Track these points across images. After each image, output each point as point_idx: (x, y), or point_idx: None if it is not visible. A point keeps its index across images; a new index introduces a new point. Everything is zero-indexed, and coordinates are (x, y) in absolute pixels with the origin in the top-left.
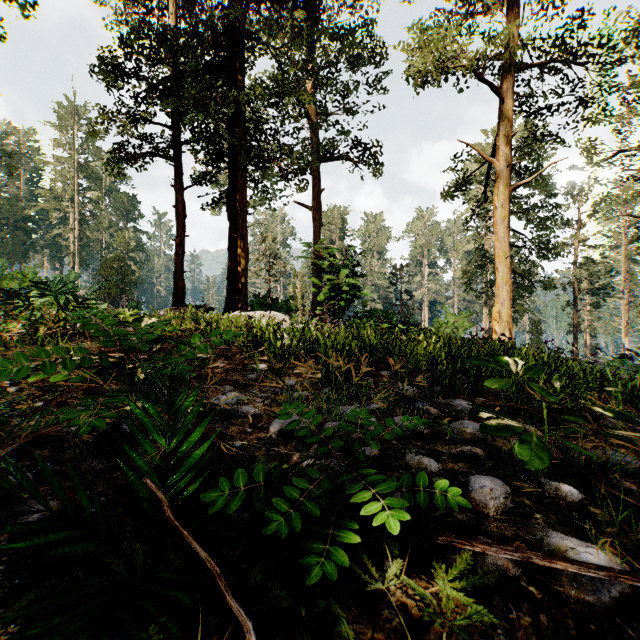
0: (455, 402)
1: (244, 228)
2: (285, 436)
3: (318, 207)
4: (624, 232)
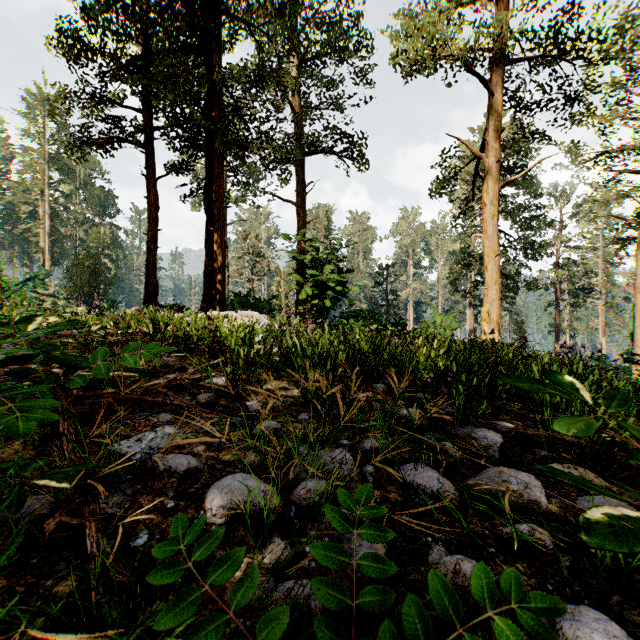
0: (477, 433)
1: (221, 221)
2: (228, 516)
3: (302, 203)
4: (602, 234)
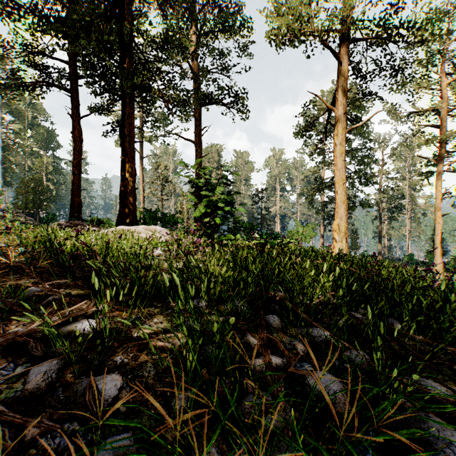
0: (431, 432)
1: (131, 151)
2: None
3: (199, 141)
4: (408, 169)
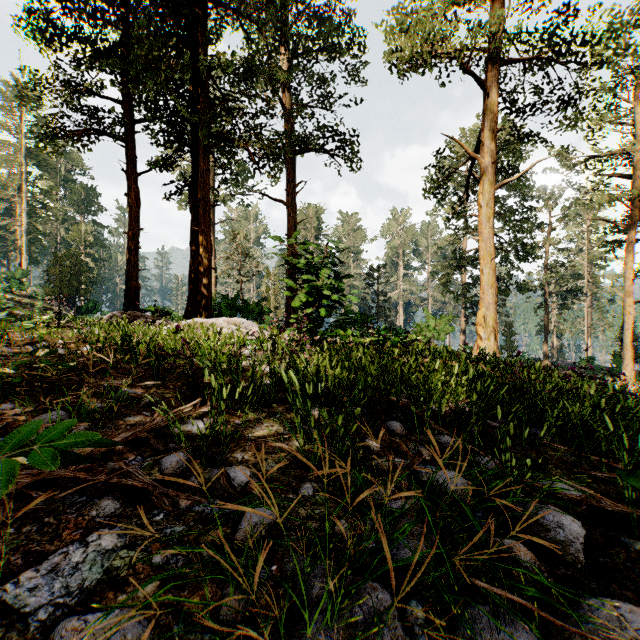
0: (546, 517)
1: (207, 220)
2: None
3: (293, 202)
4: (588, 237)
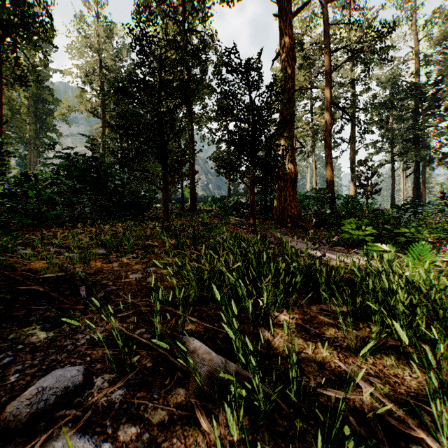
0: None
1: (424, 183)
2: None
3: None
4: None
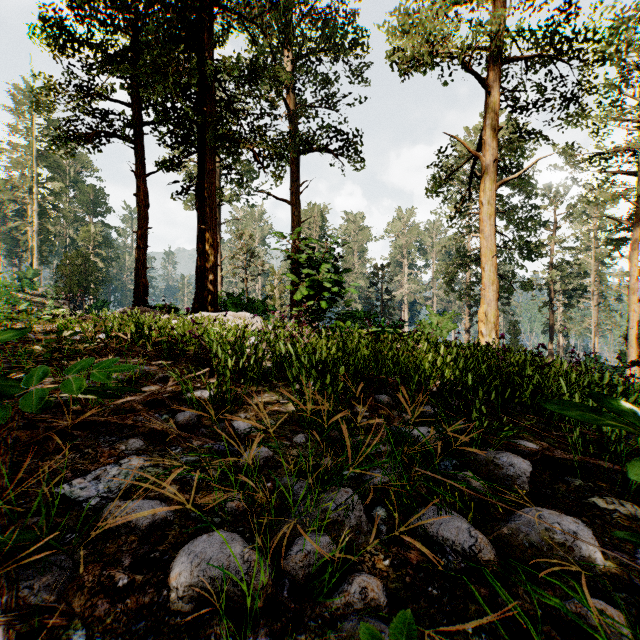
0: (501, 459)
1: (213, 219)
2: (199, 600)
3: (297, 202)
4: (594, 235)
